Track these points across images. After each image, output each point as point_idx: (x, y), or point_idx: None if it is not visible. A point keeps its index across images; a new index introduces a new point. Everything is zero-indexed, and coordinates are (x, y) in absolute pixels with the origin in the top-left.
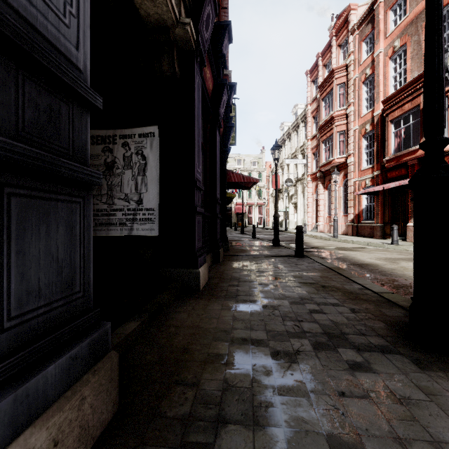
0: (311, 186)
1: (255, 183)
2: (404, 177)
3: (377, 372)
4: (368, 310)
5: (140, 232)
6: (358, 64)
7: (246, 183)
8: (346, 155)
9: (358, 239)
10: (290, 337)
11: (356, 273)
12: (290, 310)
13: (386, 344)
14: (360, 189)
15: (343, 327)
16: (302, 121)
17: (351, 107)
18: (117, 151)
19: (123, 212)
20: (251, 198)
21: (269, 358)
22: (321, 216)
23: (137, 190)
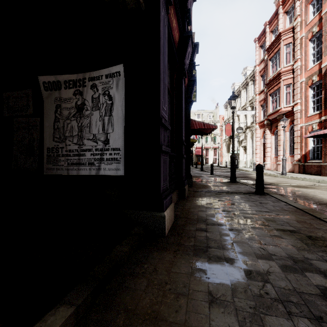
0: (259, 132)
1: (213, 129)
2: None
3: None
4: None
5: (107, 172)
6: (304, 24)
7: (206, 129)
8: (293, 104)
9: (306, 176)
10: None
11: None
12: (288, 285)
13: None
14: (306, 132)
15: None
16: (250, 80)
17: (298, 63)
18: (86, 94)
19: (91, 152)
20: (208, 143)
21: None
22: (268, 156)
23: (104, 130)
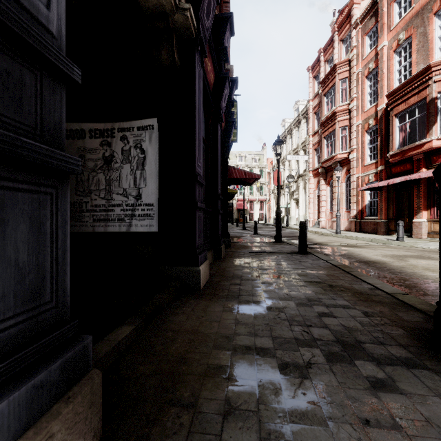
0: (312, 182)
1: (256, 179)
2: (409, 172)
3: (405, 393)
4: (383, 314)
5: (139, 228)
6: (361, 58)
7: (248, 179)
8: (349, 150)
9: (361, 235)
10: (299, 345)
11: (363, 271)
12: (296, 313)
13: (409, 355)
14: (363, 184)
15: (357, 334)
16: (303, 117)
17: (354, 102)
18: (115, 145)
19: (121, 208)
20: (252, 194)
21: (277, 372)
22: (323, 212)
23: (135, 185)
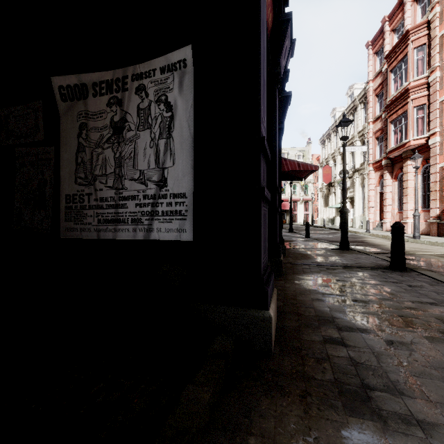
0: (373, 177)
1: (311, 172)
2: None
3: None
4: None
5: (163, 235)
6: None
7: (300, 172)
8: (428, 134)
9: None
10: None
11: None
12: None
13: None
14: None
15: None
16: (360, 103)
17: (436, 73)
18: (128, 102)
19: (136, 202)
20: (296, 193)
21: None
22: (388, 212)
23: (157, 163)
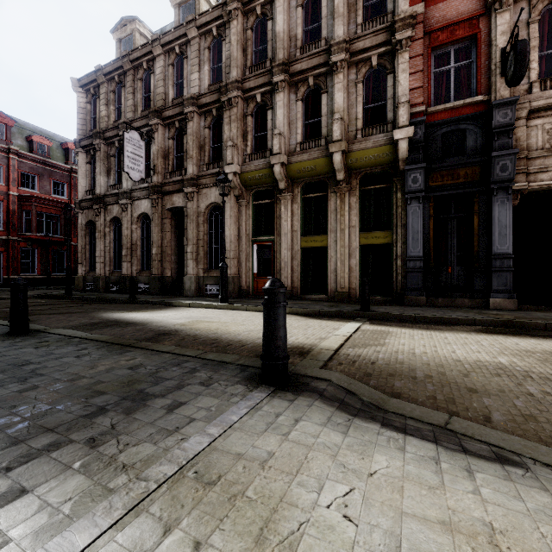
0: None
1: None
2: None
3: None
4: None
5: None
6: None
7: None
8: None
9: None
10: None
11: None
12: None
13: None
14: None
15: None
16: None
17: None
18: None
19: None
20: None
21: None
22: None
23: None
